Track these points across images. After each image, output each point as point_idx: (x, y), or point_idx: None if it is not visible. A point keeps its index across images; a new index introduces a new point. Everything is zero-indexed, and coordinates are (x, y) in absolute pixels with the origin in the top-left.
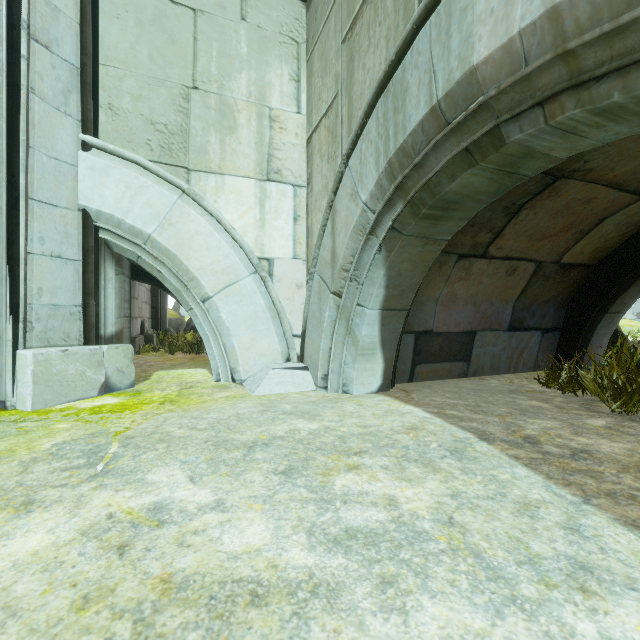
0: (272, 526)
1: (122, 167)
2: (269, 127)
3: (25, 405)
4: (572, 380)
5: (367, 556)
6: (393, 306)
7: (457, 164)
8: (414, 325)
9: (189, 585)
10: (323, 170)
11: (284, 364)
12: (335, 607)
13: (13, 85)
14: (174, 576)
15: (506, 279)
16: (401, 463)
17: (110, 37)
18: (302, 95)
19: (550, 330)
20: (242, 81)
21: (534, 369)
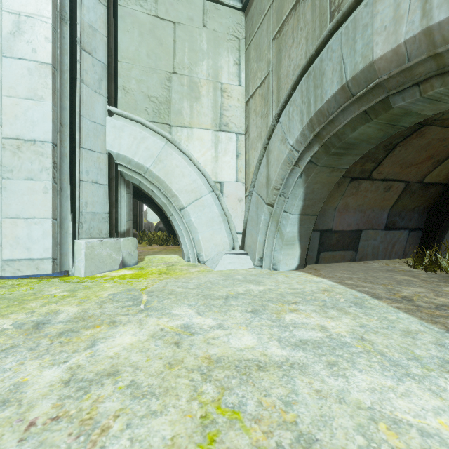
0: (256, 337)
1: (131, 126)
2: (220, 96)
3: (80, 273)
4: (433, 263)
5: (316, 352)
6: (308, 212)
7: (358, 120)
8: (319, 225)
9: (221, 361)
10: (258, 123)
11: (231, 251)
12: (306, 373)
13: (73, 79)
14: (211, 357)
15: (384, 194)
16: (323, 309)
17: (123, 44)
18: (242, 73)
19: (415, 229)
20: (203, 66)
21: (403, 257)
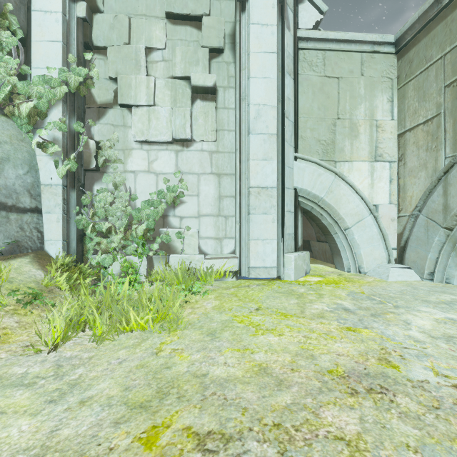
0: None
1: (310, 166)
2: (375, 131)
3: (290, 278)
4: None
5: None
6: None
7: None
8: None
9: None
10: (420, 155)
11: (391, 265)
12: None
13: (283, 140)
14: None
15: None
16: None
17: (301, 103)
18: (394, 109)
19: None
20: (361, 109)
21: None
